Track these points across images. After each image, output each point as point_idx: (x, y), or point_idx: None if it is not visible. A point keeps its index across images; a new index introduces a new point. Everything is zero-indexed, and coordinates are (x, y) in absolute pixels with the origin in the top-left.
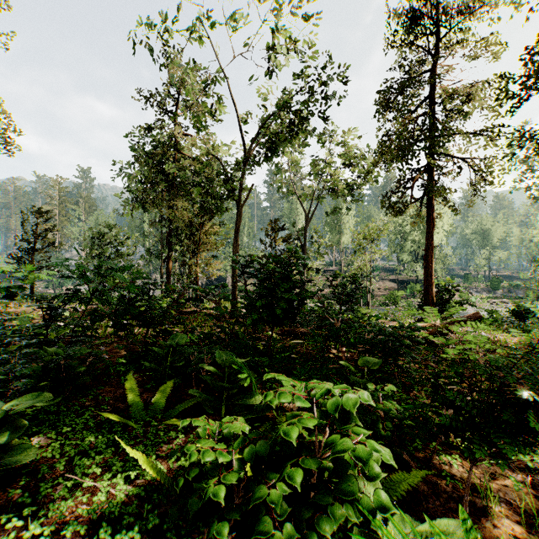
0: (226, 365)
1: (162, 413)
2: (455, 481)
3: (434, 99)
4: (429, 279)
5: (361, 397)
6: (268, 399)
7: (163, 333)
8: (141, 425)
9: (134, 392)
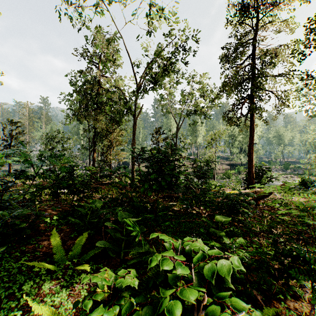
0: (124, 222)
1: (79, 257)
2: (291, 311)
3: (254, 55)
4: (251, 163)
5: (233, 262)
6: (152, 265)
7: (85, 198)
8: (62, 268)
9: (59, 242)
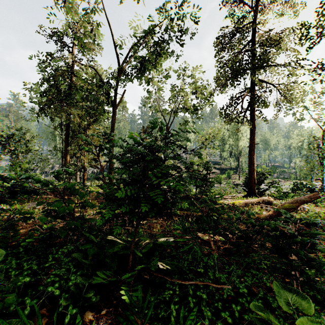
0: None
1: None
2: None
3: (255, 42)
4: (252, 166)
5: None
6: None
7: None
8: None
9: None
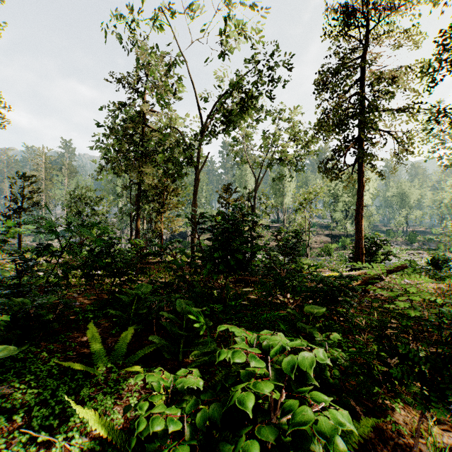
0: (183, 313)
1: (124, 358)
2: (399, 426)
3: (363, 81)
4: (359, 234)
5: (317, 355)
6: (221, 358)
7: (129, 283)
8: (103, 372)
9: (98, 339)
